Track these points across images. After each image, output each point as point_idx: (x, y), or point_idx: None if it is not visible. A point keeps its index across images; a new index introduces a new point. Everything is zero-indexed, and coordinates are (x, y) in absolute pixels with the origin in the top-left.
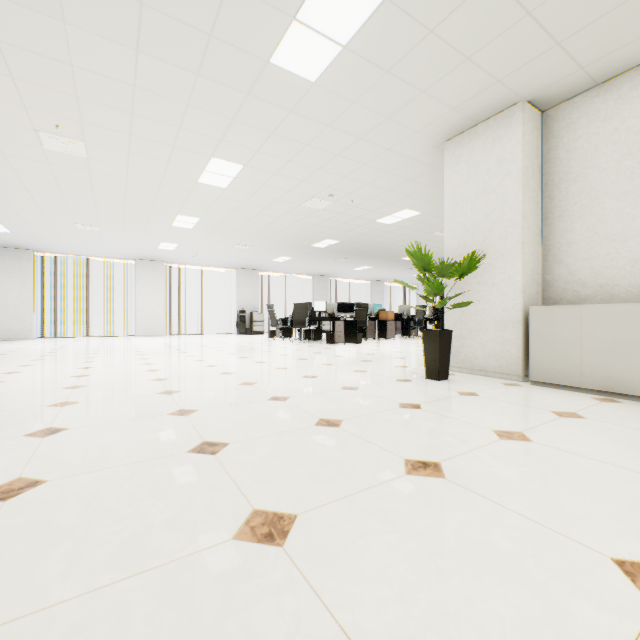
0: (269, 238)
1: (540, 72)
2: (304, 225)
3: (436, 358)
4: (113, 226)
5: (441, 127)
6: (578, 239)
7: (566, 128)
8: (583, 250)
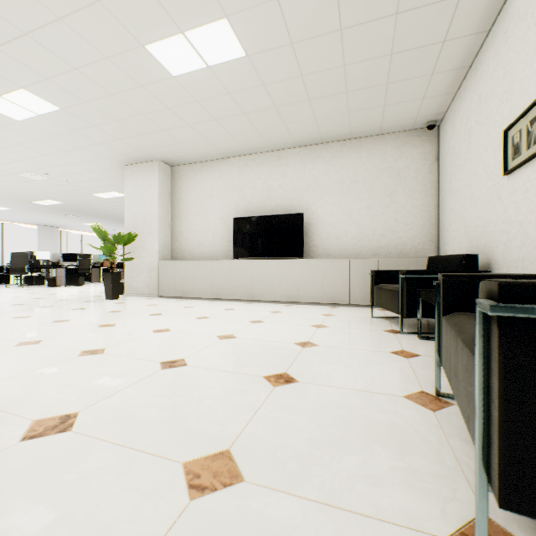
0: None
1: (160, 153)
2: (22, 187)
3: (111, 288)
4: None
5: (119, 159)
6: (184, 230)
7: (180, 178)
8: (185, 236)
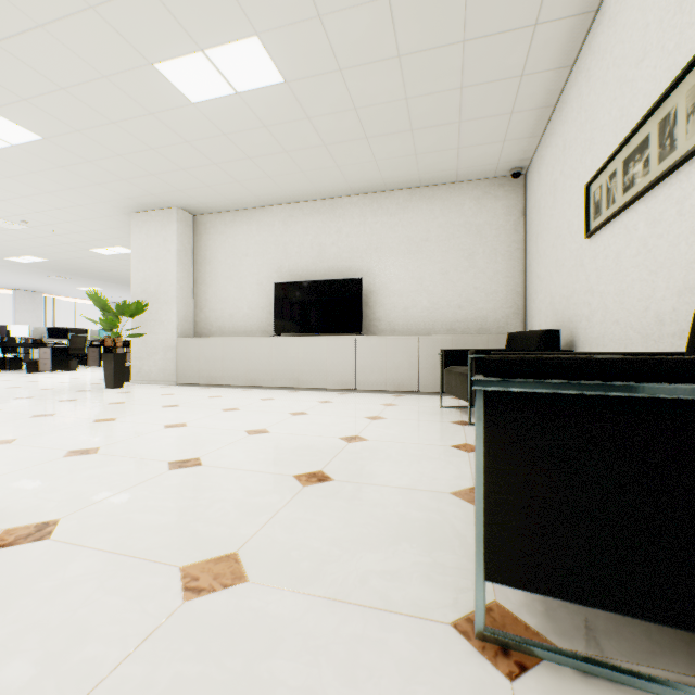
0: None
1: (179, 198)
2: None
3: (113, 373)
4: None
5: (124, 205)
6: (211, 298)
7: (206, 231)
8: (213, 305)
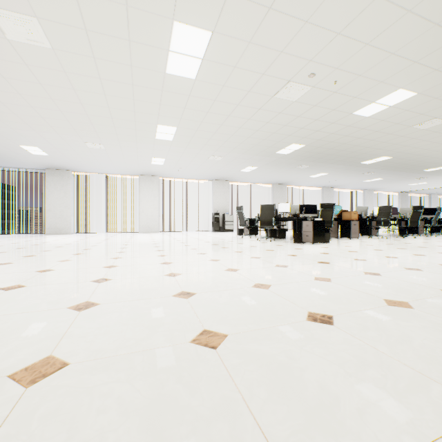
0: (238, 146)
1: None
2: (273, 127)
3: None
4: (112, 143)
5: None
6: None
7: None
8: None
